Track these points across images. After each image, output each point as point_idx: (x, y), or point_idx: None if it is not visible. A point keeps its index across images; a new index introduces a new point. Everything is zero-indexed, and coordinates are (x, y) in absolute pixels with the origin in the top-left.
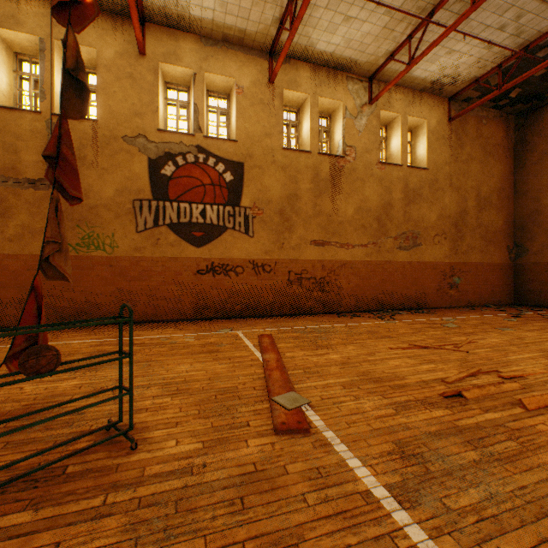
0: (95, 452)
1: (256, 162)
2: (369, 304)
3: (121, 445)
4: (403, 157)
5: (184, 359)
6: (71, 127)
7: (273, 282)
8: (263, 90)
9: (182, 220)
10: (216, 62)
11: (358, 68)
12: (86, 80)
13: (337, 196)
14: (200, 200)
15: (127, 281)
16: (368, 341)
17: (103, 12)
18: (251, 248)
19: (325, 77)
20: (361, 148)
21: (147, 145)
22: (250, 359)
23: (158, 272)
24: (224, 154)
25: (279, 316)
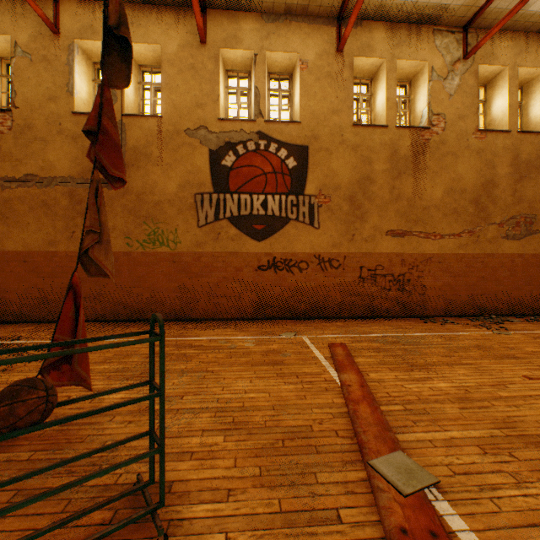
0: (109, 538)
1: (322, 143)
2: (463, 307)
3: (146, 529)
4: (512, 120)
5: (243, 371)
6: (138, 125)
7: (341, 280)
8: (330, 61)
9: (243, 213)
10: (277, 39)
11: (449, 17)
12: (129, 36)
13: (421, 176)
14: (261, 190)
15: (188, 277)
16: (483, 361)
17: (166, 7)
18: (316, 241)
19: (405, 35)
20: (453, 115)
21: (208, 136)
22: (323, 378)
23: (219, 268)
24: (287, 138)
25: (349, 318)
